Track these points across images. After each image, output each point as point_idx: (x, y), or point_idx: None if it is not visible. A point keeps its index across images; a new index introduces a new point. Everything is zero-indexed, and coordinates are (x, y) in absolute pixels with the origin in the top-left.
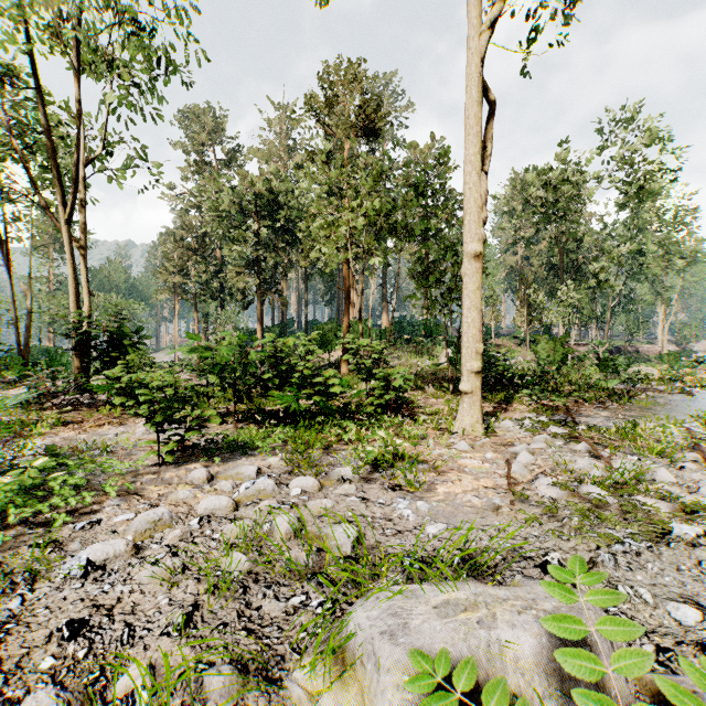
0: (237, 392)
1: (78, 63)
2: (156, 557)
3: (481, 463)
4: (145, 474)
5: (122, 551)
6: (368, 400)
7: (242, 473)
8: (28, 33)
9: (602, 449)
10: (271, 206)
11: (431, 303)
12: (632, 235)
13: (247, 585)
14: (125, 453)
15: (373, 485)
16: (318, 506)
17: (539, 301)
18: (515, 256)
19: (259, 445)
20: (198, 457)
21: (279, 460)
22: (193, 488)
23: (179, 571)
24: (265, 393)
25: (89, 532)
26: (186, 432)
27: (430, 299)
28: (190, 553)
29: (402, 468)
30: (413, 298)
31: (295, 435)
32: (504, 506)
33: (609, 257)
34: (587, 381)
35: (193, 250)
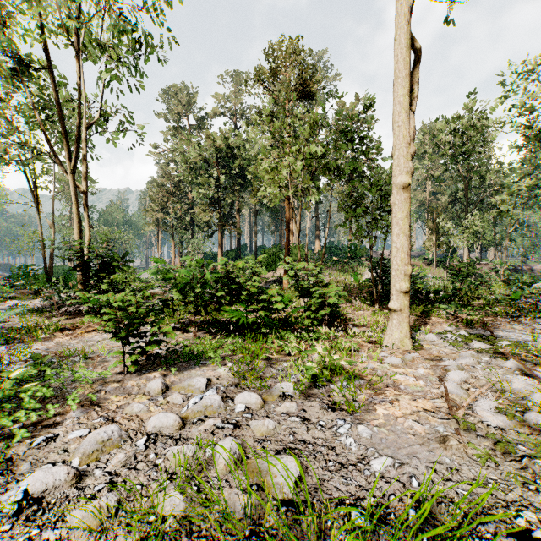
0: (196, 306)
1: (79, 47)
2: (94, 489)
3: (415, 381)
4: (110, 383)
5: (62, 480)
6: (306, 314)
7: (193, 385)
8: (42, 27)
9: (531, 367)
10: (229, 158)
11: (358, 231)
12: (528, 172)
13: (179, 539)
14: (100, 360)
15: (313, 403)
16: (260, 428)
17: (447, 228)
18: (424, 192)
19: (211, 355)
20: (159, 365)
21: (228, 371)
22: (148, 399)
23: (112, 512)
24: (218, 308)
25: (43, 449)
26: (147, 346)
27: (357, 227)
28: (129, 484)
29: (339, 383)
30: (342, 227)
31: (243, 345)
32: (452, 439)
33: (509, 190)
34: (495, 296)
35: (171, 193)
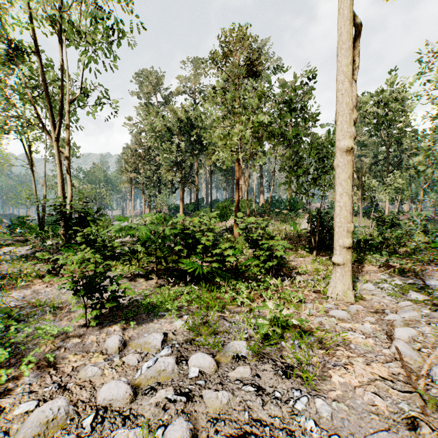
0: (157, 257)
1: (60, 33)
2: None
3: (364, 338)
4: (72, 337)
5: None
6: (255, 263)
7: (149, 343)
8: (30, 17)
9: None
10: (189, 127)
11: (298, 189)
12: None
13: None
14: (68, 310)
15: (266, 366)
16: (213, 402)
17: (372, 185)
18: None
19: (169, 307)
20: (120, 316)
21: (183, 324)
22: (104, 360)
23: None
24: (177, 259)
25: None
26: (107, 302)
27: (298, 185)
28: None
29: (290, 340)
30: (284, 185)
31: (198, 294)
32: (422, 424)
33: (425, 153)
34: (418, 245)
35: (141, 157)
